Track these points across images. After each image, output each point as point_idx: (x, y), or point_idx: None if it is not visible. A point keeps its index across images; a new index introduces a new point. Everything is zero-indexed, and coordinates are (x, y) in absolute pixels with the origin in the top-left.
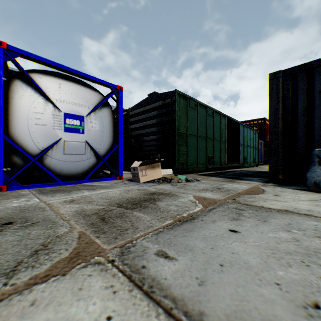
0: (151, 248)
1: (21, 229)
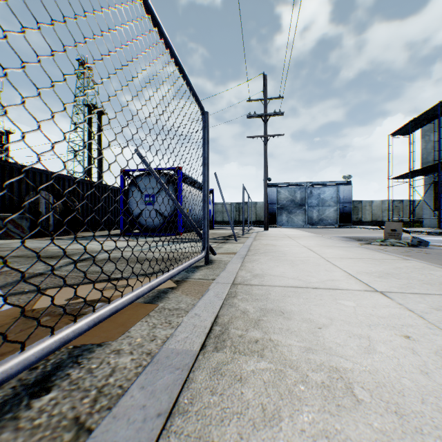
0: (33, 247)
1: (2, 255)
